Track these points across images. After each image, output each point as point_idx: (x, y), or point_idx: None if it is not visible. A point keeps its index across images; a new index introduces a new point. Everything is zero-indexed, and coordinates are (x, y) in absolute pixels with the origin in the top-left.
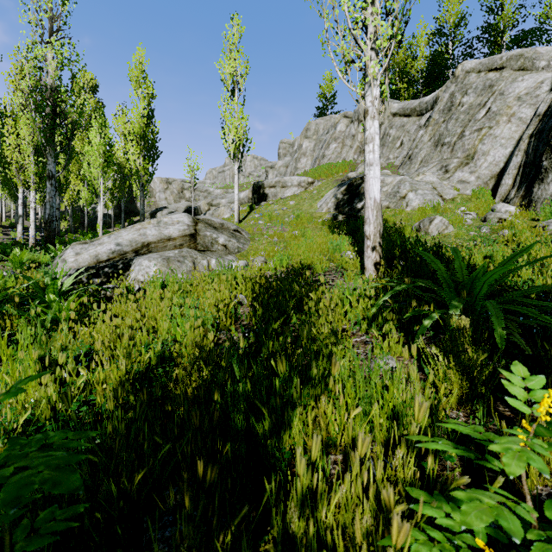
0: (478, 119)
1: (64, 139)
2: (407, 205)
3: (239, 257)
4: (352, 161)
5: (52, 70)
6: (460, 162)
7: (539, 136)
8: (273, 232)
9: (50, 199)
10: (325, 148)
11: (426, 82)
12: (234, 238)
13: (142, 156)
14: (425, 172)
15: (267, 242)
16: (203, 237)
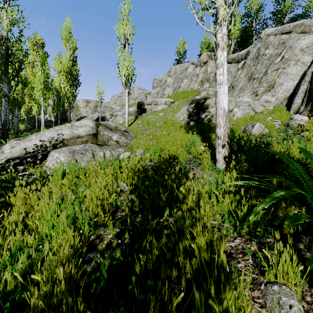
0: (276, 63)
1: (13, 71)
2: (233, 116)
3: (126, 149)
4: (197, 90)
5: (5, 25)
6: (265, 89)
7: None
8: (149, 132)
9: (4, 110)
10: (180, 82)
11: (240, 44)
12: (123, 136)
13: (69, 85)
14: (243, 96)
15: (146, 139)
16: (102, 136)
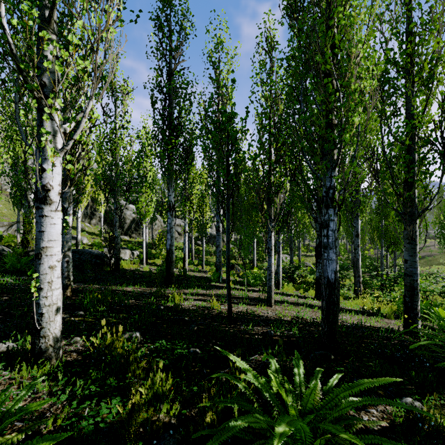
0: None
1: None
2: None
3: None
4: None
5: None
6: None
7: (87, 209)
8: None
9: None
10: None
11: None
12: None
13: None
14: None
15: None
16: None
